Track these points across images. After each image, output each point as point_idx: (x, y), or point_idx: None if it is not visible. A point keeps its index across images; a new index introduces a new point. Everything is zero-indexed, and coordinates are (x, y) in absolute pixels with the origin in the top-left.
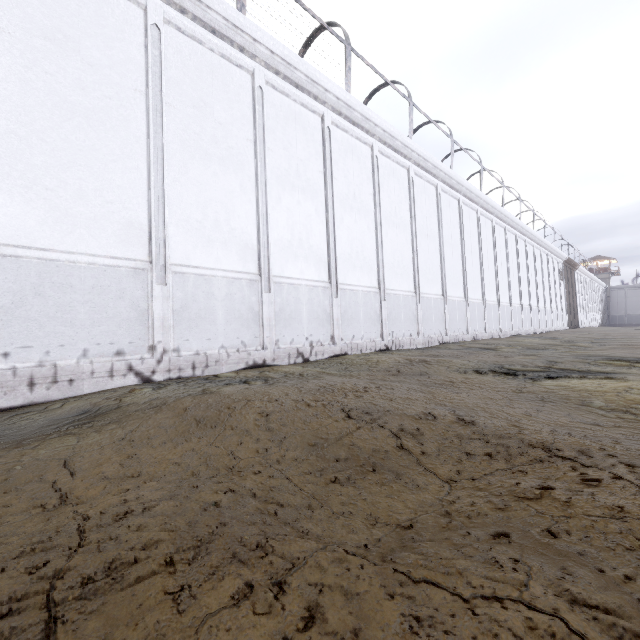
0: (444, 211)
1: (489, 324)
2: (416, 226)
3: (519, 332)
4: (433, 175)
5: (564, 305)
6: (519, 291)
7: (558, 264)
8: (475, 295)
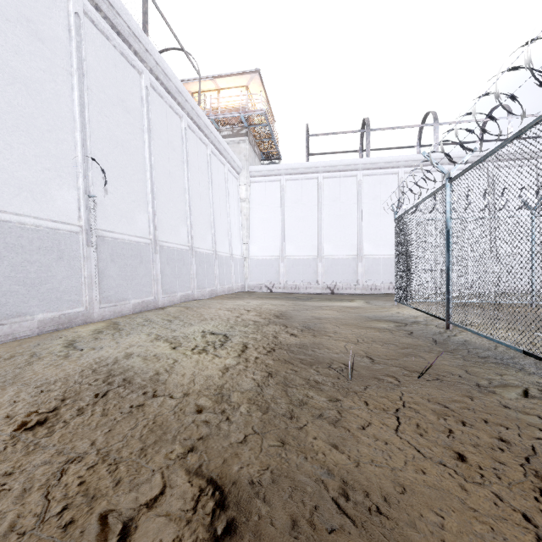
0: None
1: None
2: None
3: None
4: None
5: None
6: None
7: None
8: None
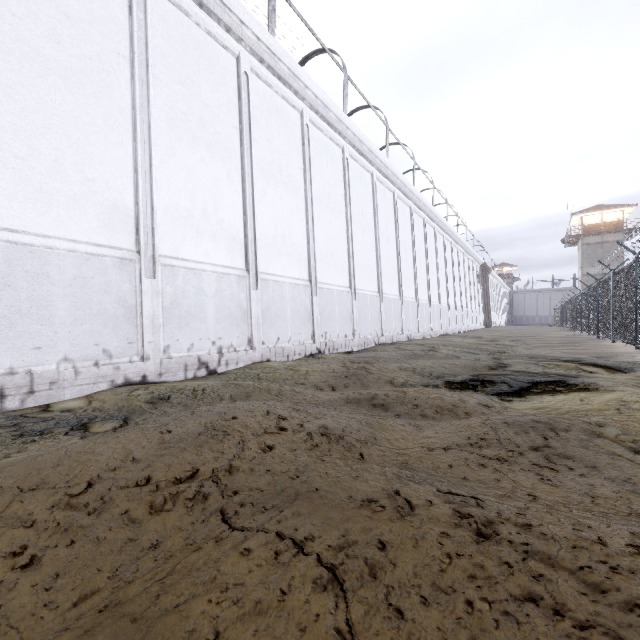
0: (380, 202)
1: (422, 323)
2: (351, 214)
3: (447, 331)
4: (369, 161)
5: (481, 306)
6: (446, 291)
7: (476, 267)
8: (409, 293)
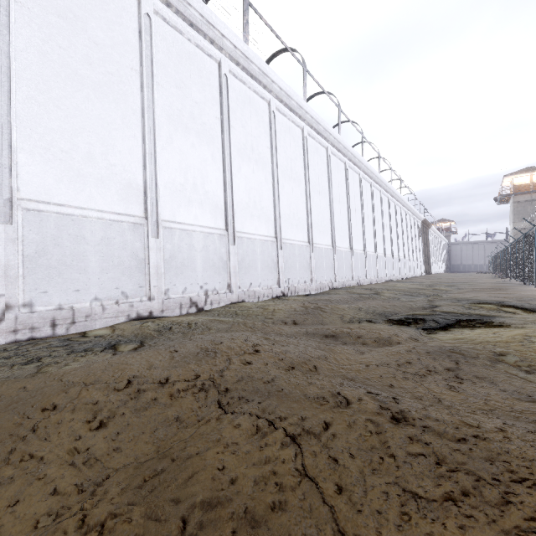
0: (333, 171)
1: (369, 271)
2: (310, 182)
3: (391, 278)
4: (324, 138)
5: (422, 256)
6: (391, 244)
7: (417, 223)
8: (358, 246)
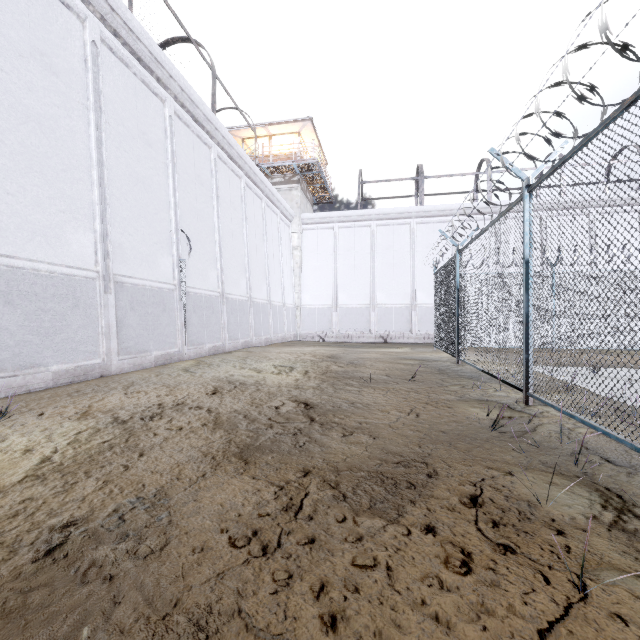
0: None
1: None
2: None
3: None
4: None
5: None
6: None
7: None
8: None
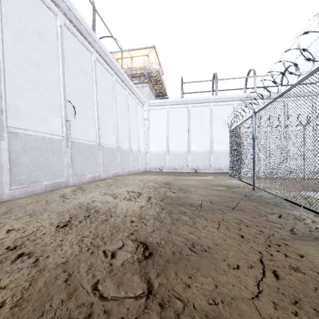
0: None
1: None
2: None
3: None
4: None
5: None
6: None
7: None
8: None
